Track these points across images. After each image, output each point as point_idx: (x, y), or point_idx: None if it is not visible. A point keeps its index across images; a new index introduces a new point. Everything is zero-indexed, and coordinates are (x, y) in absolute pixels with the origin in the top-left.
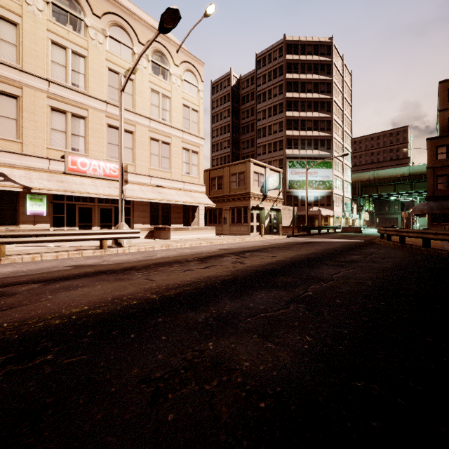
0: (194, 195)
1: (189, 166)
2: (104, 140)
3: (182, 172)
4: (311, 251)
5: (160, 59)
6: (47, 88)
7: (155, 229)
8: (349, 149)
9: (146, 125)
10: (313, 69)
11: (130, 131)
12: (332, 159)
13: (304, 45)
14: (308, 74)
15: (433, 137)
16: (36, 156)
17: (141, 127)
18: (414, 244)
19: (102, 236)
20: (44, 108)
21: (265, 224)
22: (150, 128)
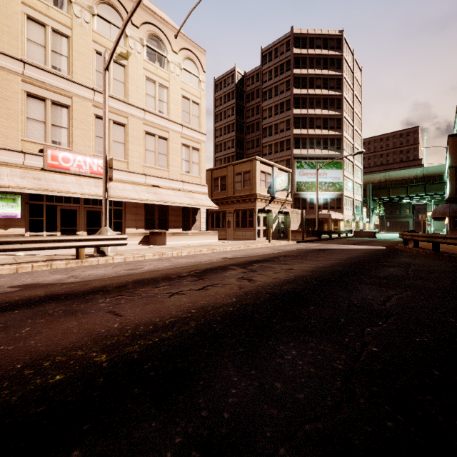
0: (195, 196)
1: (189, 164)
2: (91, 133)
3: (181, 170)
4: (333, 261)
5: (156, 45)
6: (22, 70)
7: (150, 234)
8: (359, 149)
9: (141, 118)
10: (322, 64)
11: (121, 123)
12: (342, 159)
13: (312, 38)
14: (317, 69)
15: (456, 133)
16: (8, 148)
17: (134, 119)
18: (451, 252)
19: (77, 244)
20: (18, 93)
21: (273, 229)
22: (145, 121)
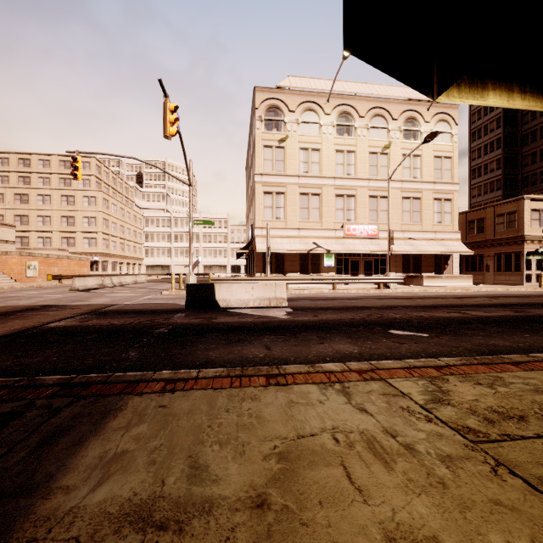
0: (447, 243)
1: (441, 215)
2: (367, 209)
3: (432, 222)
4: None
5: (411, 125)
6: (333, 183)
7: (407, 277)
8: None
9: (399, 188)
10: None
11: (385, 196)
12: None
13: None
14: None
15: None
16: (329, 229)
17: (394, 190)
18: None
19: (379, 281)
20: (332, 196)
21: None
22: (402, 189)
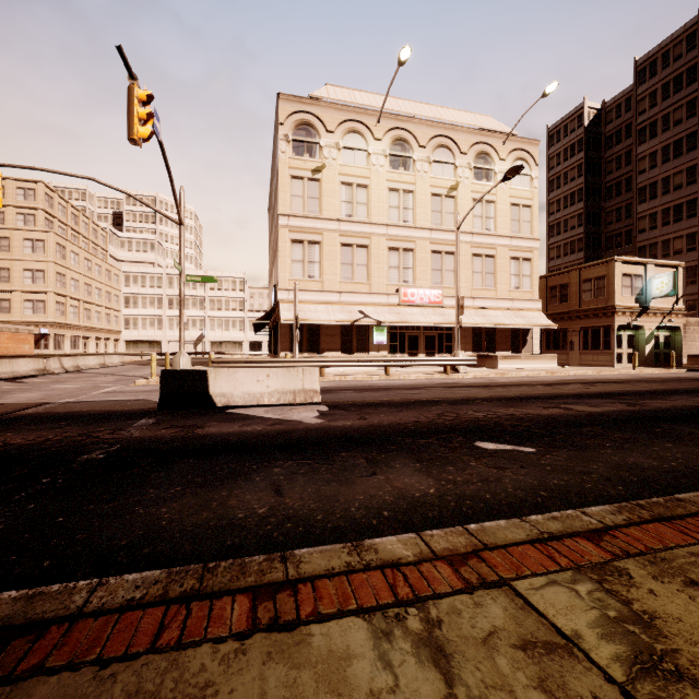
0: (526, 314)
1: (519, 279)
2: (429, 267)
3: (509, 287)
4: (696, 386)
5: (483, 162)
6: (386, 231)
7: (478, 357)
8: None
9: (468, 242)
10: None
11: (451, 252)
12: None
13: None
14: None
15: None
16: (380, 293)
17: (463, 245)
18: None
19: (446, 363)
20: (384, 250)
21: (645, 352)
22: (472, 244)
